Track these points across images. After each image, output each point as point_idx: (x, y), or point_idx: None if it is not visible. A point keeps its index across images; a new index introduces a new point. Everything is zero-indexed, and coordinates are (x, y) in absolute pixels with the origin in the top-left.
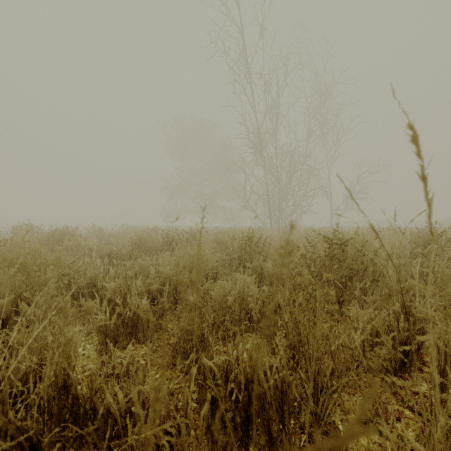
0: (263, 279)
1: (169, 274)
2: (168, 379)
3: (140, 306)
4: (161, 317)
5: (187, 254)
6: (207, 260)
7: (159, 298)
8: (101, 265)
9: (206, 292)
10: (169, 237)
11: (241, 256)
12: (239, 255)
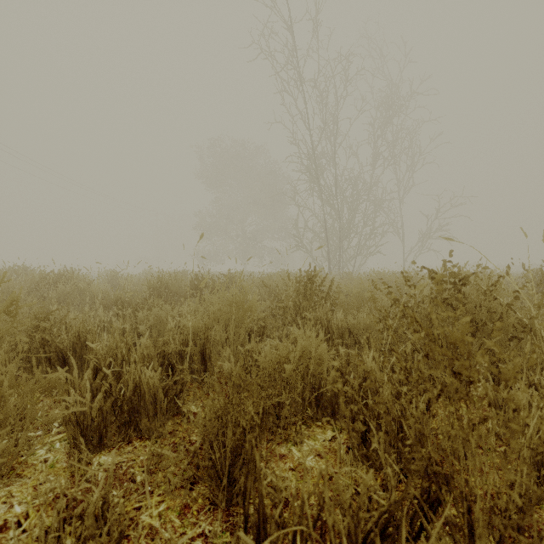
0: (333, 336)
1: (194, 328)
2: (180, 515)
3: (143, 380)
4: (179, 395)
5: (223, 301)
6: (251, 308)
7: (176, 365)
8: (104, 317)
9: (248, 356)
10: (199, 280)
11: (298, 303)
12: (295, 303)
